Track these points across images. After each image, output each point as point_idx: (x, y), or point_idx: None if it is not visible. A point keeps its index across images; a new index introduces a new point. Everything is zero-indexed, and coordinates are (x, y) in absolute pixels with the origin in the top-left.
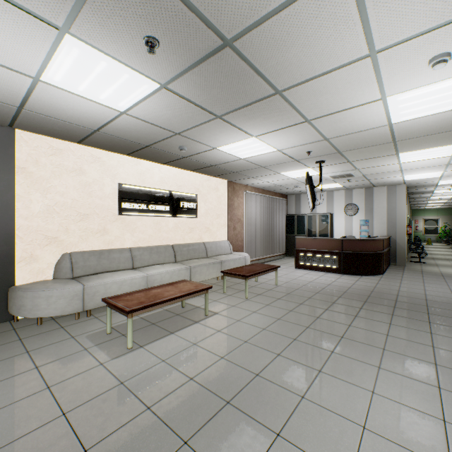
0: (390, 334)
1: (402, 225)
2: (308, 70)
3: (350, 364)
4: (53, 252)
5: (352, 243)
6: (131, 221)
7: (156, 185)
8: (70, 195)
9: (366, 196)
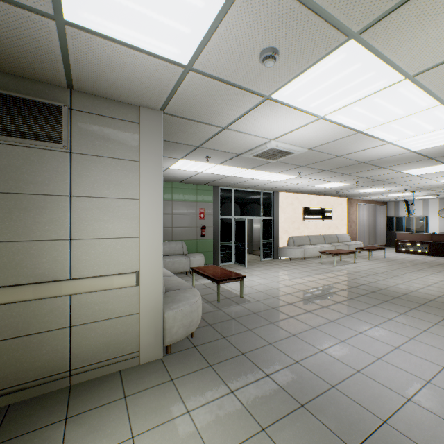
0: None
1: None
2: (404, 181)
3: (421, 273)
4: (286, 236)
5: (438, 236)
6: (307, 223)
7: (315, 206)
8: (290, 214)
9: None
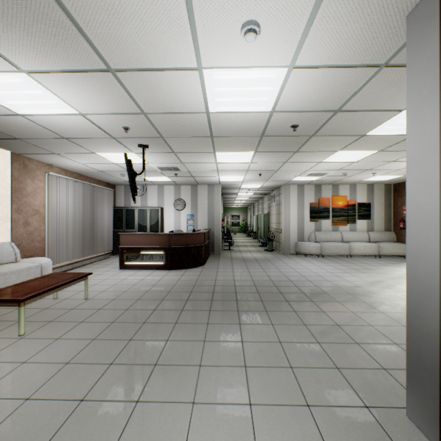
0: (207, 338)
1: (218, 220)
2: None
3: (159, 417)
4: None
5: (178, 237)
6: None
7: None
8: None
9: (192, 193)
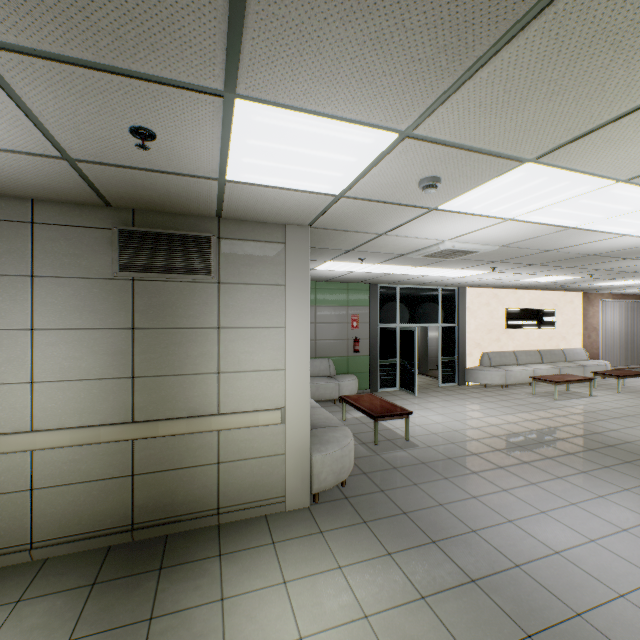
0: None
1: None
2: None
3: None
4: (477, 351)
5: None
6: (511, 333)
7: (525, 306)
8: (484, 319)
9: None
